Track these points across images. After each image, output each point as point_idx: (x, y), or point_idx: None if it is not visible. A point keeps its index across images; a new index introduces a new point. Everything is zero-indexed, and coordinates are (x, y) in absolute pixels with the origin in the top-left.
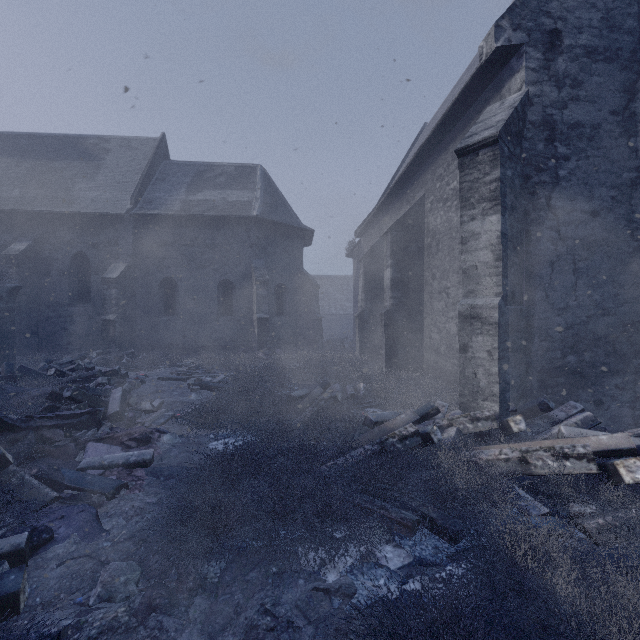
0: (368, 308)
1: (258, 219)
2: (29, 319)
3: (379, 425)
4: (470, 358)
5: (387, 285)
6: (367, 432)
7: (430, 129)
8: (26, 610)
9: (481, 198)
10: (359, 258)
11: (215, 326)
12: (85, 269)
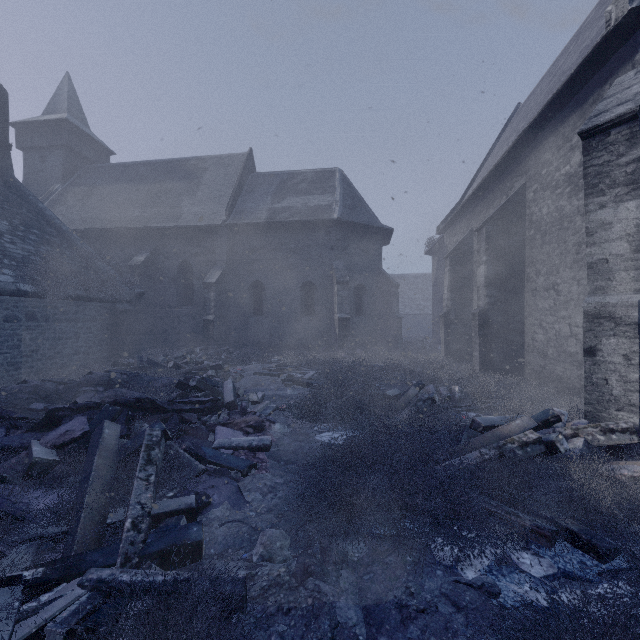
0: (454, 307)
1: (338, 221)
2: (147, 319)
3: (488, 430)
4: (599, 362)
5: (481, 283)
6: (479, 436)
7: (527, 110)
8: (206, 557)
9: (613, 183)
10: (440, 255)
11: (298, 326)
12: (189, 275)
